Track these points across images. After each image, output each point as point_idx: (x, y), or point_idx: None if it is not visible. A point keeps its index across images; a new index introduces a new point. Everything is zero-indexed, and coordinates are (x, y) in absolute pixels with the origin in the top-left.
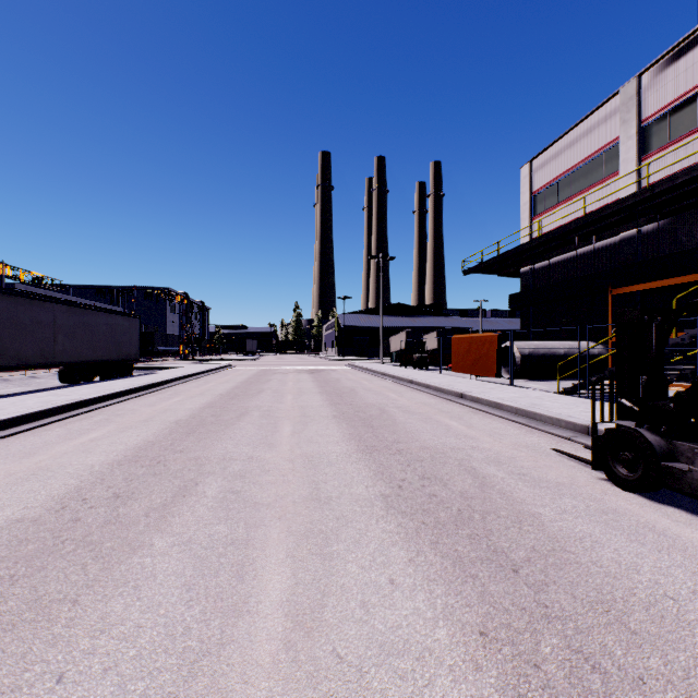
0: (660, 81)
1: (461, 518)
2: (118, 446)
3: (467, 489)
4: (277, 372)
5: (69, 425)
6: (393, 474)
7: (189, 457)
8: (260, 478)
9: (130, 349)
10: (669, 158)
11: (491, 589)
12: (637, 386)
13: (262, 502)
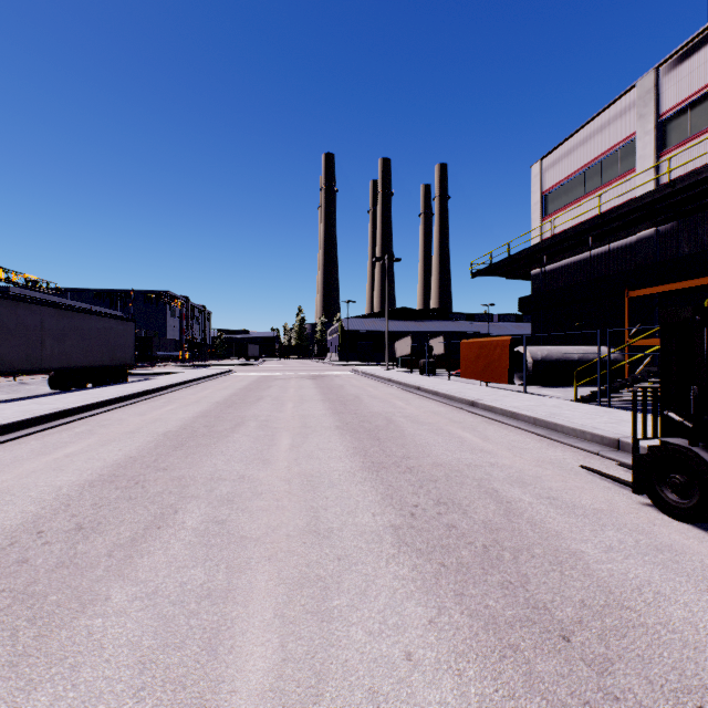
0: (679, 73)
1: (489, 558)
2: (95, 463)
3: (491, 517)
4: (279, 378)
5: (46, 438)
6: (403, 499)
7: (172, 476)
8: (250, 503)
9: (124, 354)
10: (689, 154)
11: (539, 669)
12: (687, 397)
13: (250, 535)
